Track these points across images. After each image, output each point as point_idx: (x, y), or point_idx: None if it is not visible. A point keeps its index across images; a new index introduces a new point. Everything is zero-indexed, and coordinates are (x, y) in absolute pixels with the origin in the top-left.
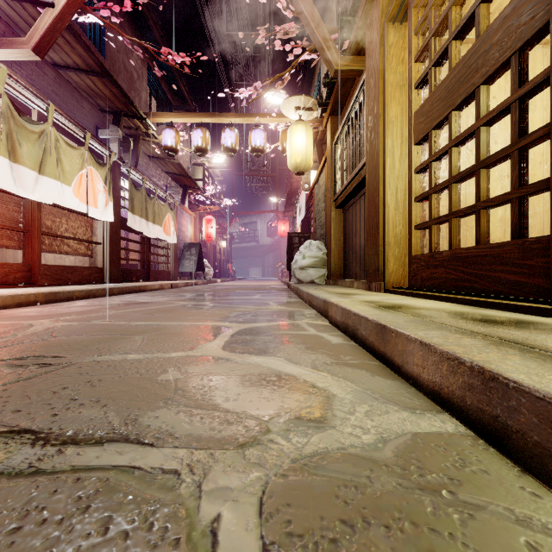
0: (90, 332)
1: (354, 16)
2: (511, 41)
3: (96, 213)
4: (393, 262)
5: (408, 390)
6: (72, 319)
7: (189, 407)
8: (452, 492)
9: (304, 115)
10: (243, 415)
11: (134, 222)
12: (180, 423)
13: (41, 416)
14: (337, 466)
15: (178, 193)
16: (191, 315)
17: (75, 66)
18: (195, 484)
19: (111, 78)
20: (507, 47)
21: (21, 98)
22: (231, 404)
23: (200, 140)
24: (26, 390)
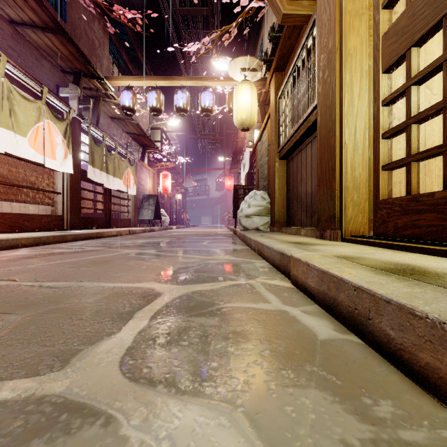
0: None
1: None
2: None
3: (54, 164)
4: (352, 208)
5: None
6: None
7: None
8: None
9: (248, 76)
10: None
11: (94, 175)
12: None
13: None
14: None
15: (137, 151)
16: (124, 269)
17: (31, 23)
18: None
19: (66, 35)
20: None
21: None
22: None
23: (155, 100)
24: None
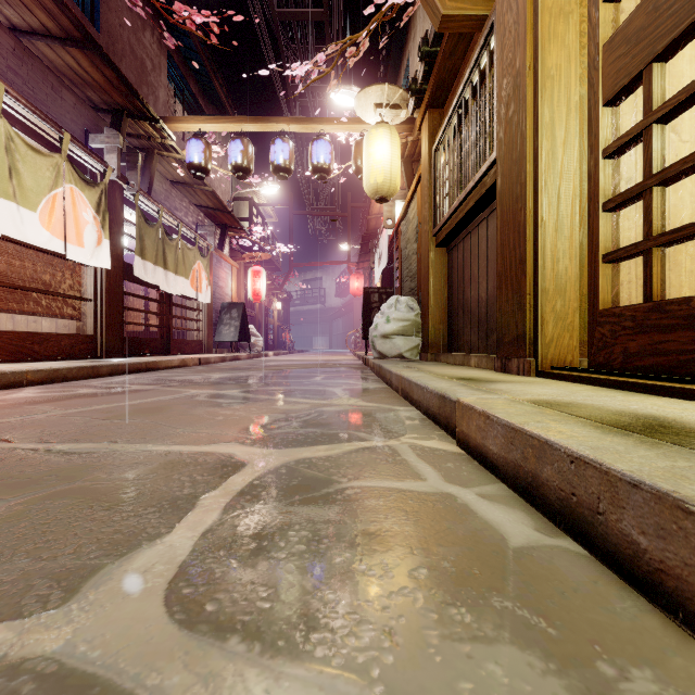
0: None
1: None
2: None
3: (80, 254)
4: (553, 323)
5: None
6: None
7: None
8: None
9: (387, 116)
10: None
11: (144, 271)
12: None
13: None
14: None
15: (212, 234)
16: (187, 421)
17: (44, 32)
18: None
19: (99, 50)
20: None
21: None
22: None
23: (240, 155)
24: None
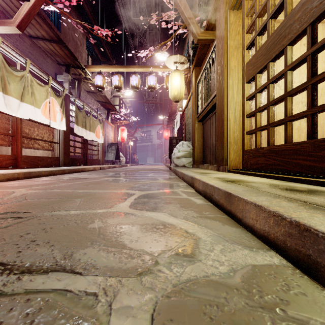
0: (49, 196)
1: (209, 7)
2: (306, 18)
3: (55, 125)
4: (233, 154)
5: (246, 234)
6: (39, 188)
7: (106, 246)
8: (283, 310)
9: (179, 66)
10: (141, 252)
11: (78, 130)
12: (100, 257)
13: (10, 252)
14: (204, 289)
15: (104, 113)
16: (111, 186)
17: (42, 37)
18: (107, 303)
19: (64, 44)
20: (304, 22)
21: (10, 56)
22: (134, 244)
23: (117, 81)
24: (3, 234)
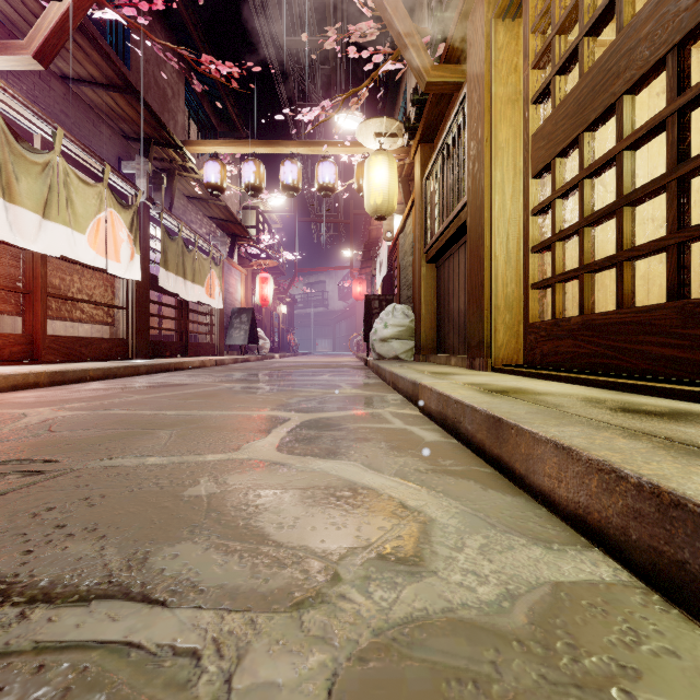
0: (102, 425)
1: (451, 12)
2: (666, 34)
3: (118, 269)
4: (503, 332)
5: (537, 511)
6: (81, 407)
7: (224, 539)
8: (628, 693)
9: (385, 143)
10: (302, 552)
11: (167, 281)
12: (209, 565)
13: (8, 553)
14: (444, 642)
15: (224, 244)
16: (239, 401)
17: (90, 79)
18: (222, 676)
19: (137, 95)
20: (661, 42)
21: (19, 120)
22: (285, 534)
23: (253, 175)
24: None
